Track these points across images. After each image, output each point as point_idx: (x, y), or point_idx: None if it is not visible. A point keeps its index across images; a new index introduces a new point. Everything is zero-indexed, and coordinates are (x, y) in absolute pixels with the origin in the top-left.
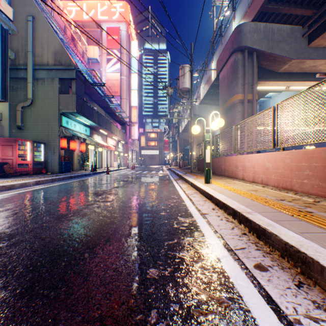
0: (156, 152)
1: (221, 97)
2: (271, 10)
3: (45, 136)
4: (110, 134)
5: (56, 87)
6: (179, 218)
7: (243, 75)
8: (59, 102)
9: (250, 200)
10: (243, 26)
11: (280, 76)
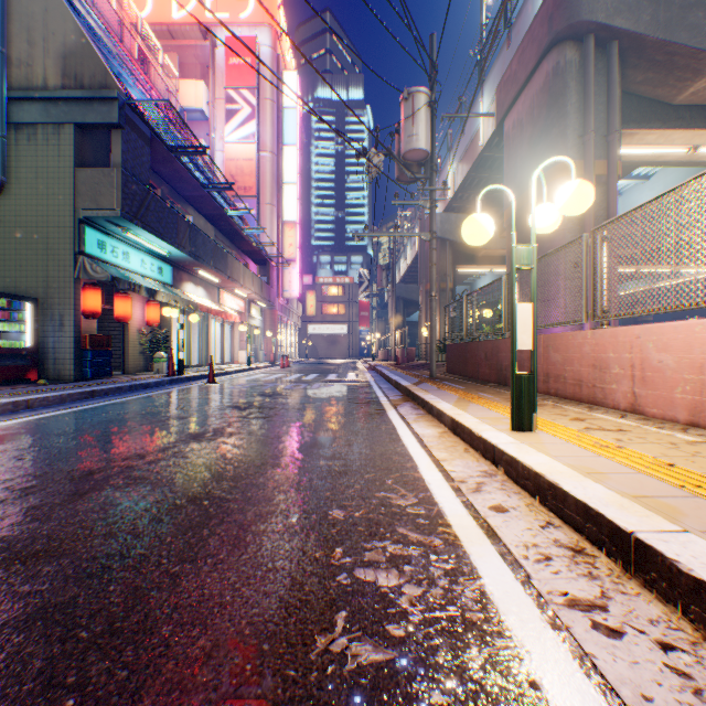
0: (342, 329)
1: (511, 177)
2: None
3: (37, 280)
4: (228, 282)
5: (68, 148)
6: None
7: (580, 108)
8: (75, 188)
9: None
10: None
11: (679, 116)
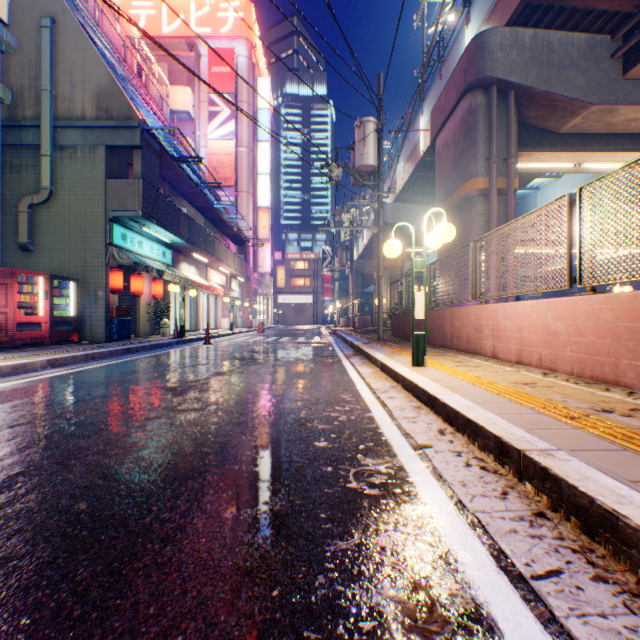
0: (308, 299)
1: (440, 184)
2: (548, 2)
3: (77, 265)
4: (215, 262)
5: (101, 164)
6: (362, 459)
7: (487, 139)
8: (106, 194)
9: (531, 413)
10: (487, 35)
11: (564, 141)
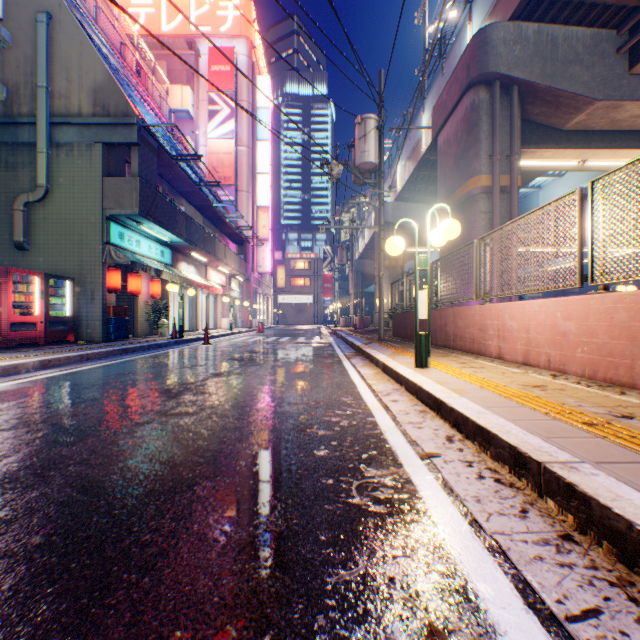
0: (308, 299)
1: (442, 182)
2: None
3: (73, 264)
4: (214, 261)
5: (98, 161)
6: (365, 469)
7: (490, 135)
8: (103, 192)
9: (546, 419)
10: (491, 30)
11: (568, 138)
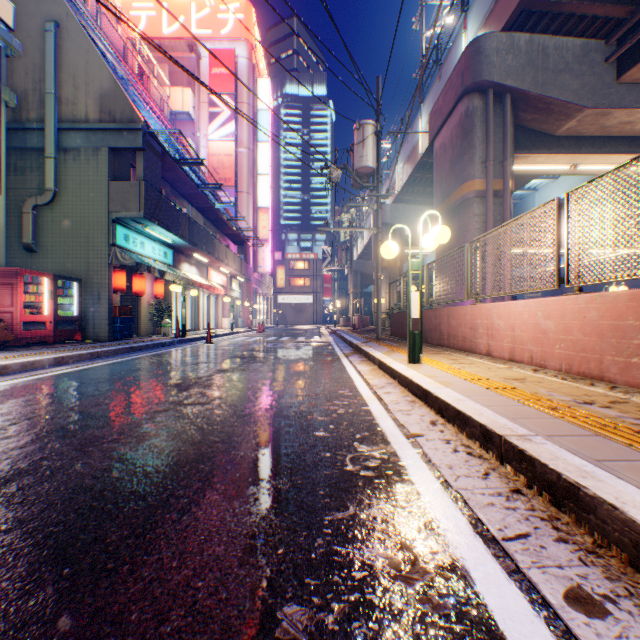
0: (307, 299)
1: (438, 186)
2: (543, 7)
3: (80, 265)
4: (215, 262)
5: (104, 166)
6: (358, 446)
7: (484, 141)
8: (109, 196)
9: (517, 405)
10: (484, 40)
11: (560, 144)
